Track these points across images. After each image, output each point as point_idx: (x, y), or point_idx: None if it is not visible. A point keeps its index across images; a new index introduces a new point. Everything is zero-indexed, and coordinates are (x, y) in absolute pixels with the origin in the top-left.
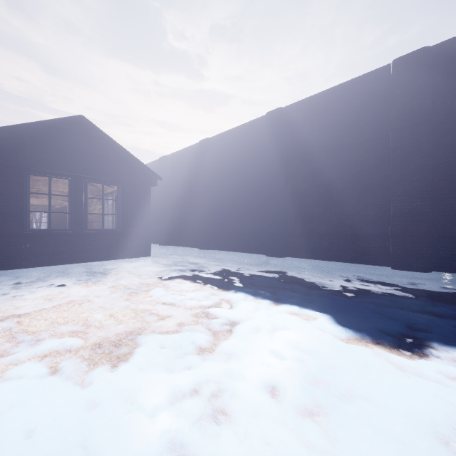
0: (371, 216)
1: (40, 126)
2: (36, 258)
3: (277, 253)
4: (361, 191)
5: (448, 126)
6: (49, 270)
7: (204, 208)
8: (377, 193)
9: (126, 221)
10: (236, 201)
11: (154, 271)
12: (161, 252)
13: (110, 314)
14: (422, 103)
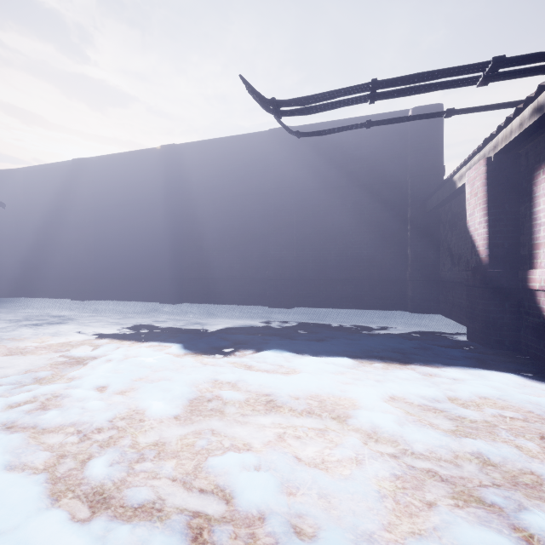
0: (256, 262)
1: None
2: None
3: (171, 299)
4: (248, 239)
5: (305, 193)
6: None
7: (78, 247)
8: (260, 242)
9: None
10: (124, 240)
11: None
12: (4, 307)
13: None
14: (287, 171)
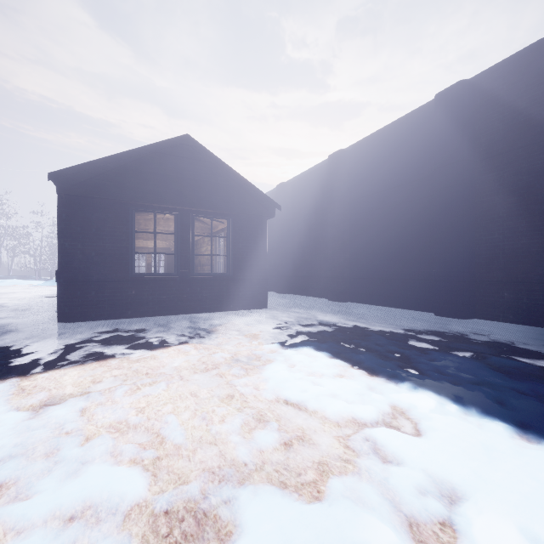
0: None
1: (144, 152)
2: (142, 307)
3: (456, 311)
4: None
5: None
6: (153, 322)
7: (335, 245)
8: None
9: (238, 264)
10: (382, 233)
11: (272, 331)
12: (279, 303)
13: (203, 414)
14: None
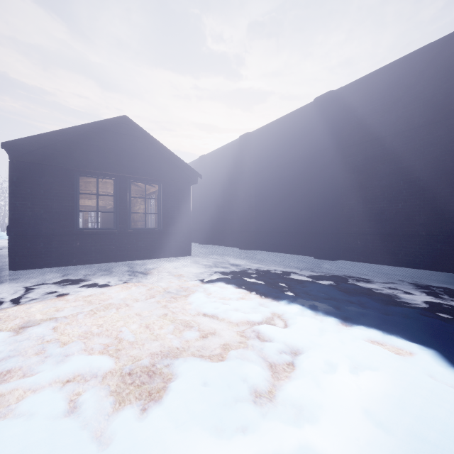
0: None
1: (88, 128)
2: (85, 256)
3: (328, 255)
4: (441, 181)
5: None
6: (96, 268)
7: (244, 206)
8: None
9: (167, 220)
10: (279, 198)
11: (194, 272)
12: (201, 251)
13: (146, 325)
14: None
